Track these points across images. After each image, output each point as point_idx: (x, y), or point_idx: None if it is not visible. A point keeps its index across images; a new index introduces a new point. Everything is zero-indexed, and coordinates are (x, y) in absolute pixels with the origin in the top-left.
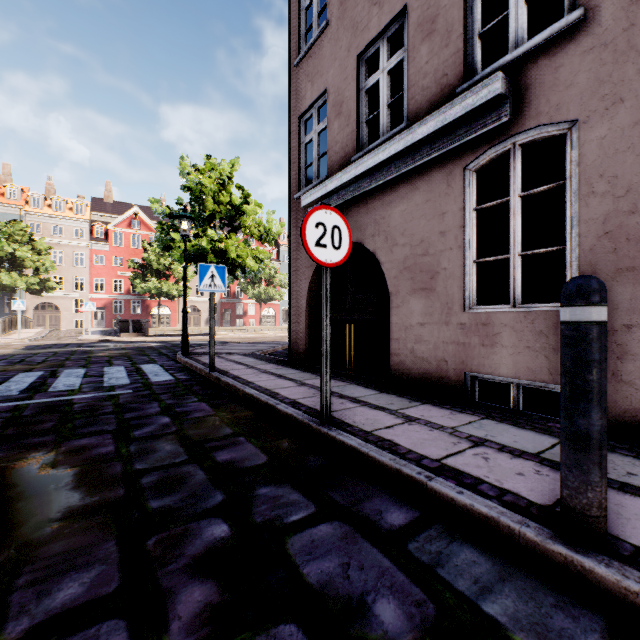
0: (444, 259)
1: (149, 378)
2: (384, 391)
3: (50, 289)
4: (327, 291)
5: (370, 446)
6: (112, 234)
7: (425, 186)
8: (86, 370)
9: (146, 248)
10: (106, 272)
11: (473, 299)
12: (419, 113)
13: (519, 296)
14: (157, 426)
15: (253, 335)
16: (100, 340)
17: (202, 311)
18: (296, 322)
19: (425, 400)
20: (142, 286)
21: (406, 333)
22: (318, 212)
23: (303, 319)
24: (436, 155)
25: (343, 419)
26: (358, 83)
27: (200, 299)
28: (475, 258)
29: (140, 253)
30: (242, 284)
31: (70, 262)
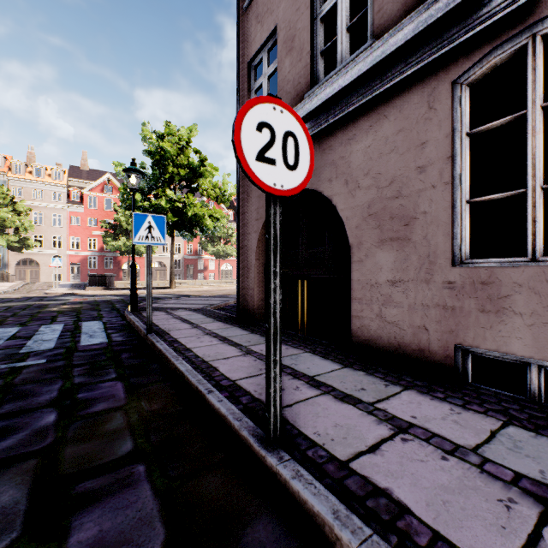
0: (423, 201)
1: (79, 340)
2: (347, 364)
3: (29, 246)
4: (276, 234)
5: (357, 523)
6: (87, 198)
7: (397, 113)
8: (19, 329)
9: (117, 210)
10: (81, 231)
11: (466, 250)
12: (389, 26)
13: (541, 245)
14: (27, 434)
15: (210, 288)
16: (65, 293)
17: (168, 266)
18: (245, 277)
19: (404, 382)
20: (113, 244)
21: (371, 292)
22: (261, 106)
23: (252, 274)
24: (413, 70)
25: (300, 426)
26: (312, 11)
27: (166, 256)
28: (468, 197)
29: (112, 215)
30: (203, 242)
31: (49, 222)
